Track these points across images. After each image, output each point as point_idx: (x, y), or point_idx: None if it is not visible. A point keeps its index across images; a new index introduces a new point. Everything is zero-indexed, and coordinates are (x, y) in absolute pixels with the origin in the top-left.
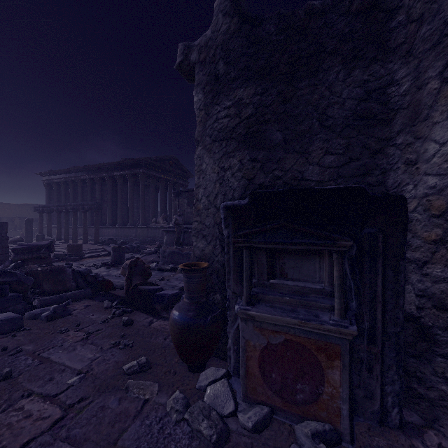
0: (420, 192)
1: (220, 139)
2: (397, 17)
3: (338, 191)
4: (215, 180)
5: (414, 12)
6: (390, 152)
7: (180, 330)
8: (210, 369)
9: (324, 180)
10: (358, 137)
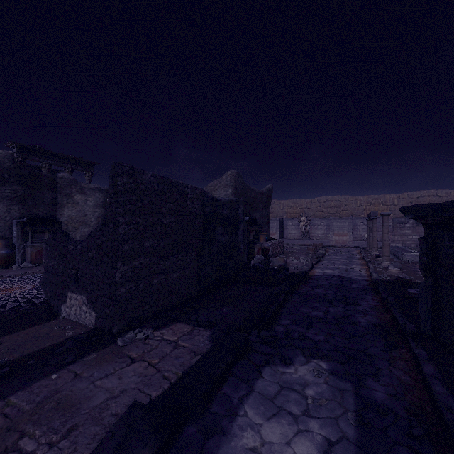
0: (63, 220)
1: (7, 199)
2: (58, 185)
3: (50, 219)
4: (5, 211)
5: (62, 186)
6: (57, 211)
7: (8, 254)
8: (14, 265)
9: (44, 216)
10: (51, 207)
